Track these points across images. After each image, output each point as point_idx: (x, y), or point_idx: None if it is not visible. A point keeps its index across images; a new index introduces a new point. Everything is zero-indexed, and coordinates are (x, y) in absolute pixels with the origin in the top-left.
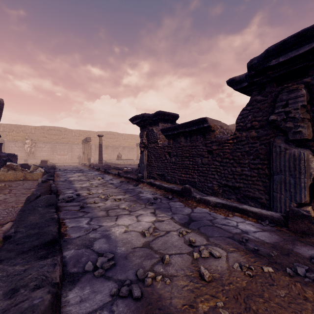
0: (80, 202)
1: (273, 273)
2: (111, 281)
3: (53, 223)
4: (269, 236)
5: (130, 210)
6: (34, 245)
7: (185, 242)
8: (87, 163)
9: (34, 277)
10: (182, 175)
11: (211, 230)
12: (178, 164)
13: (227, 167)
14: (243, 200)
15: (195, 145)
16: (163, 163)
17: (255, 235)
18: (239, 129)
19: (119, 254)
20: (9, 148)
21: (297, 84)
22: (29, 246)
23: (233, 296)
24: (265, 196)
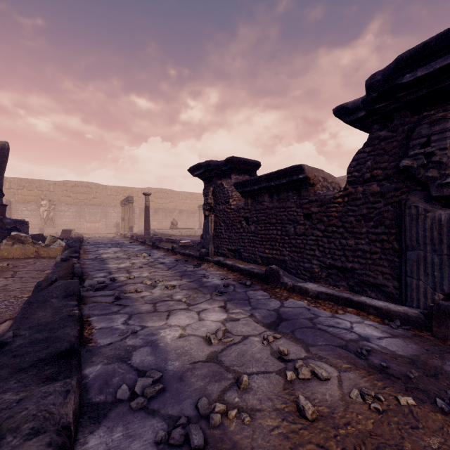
0: (115, 290)
1: (415, 407)
2: (156, 418)
3: (71, 323)
4: (402, 345)
5: (188, 303)
6: (40, 357)
7: (272, 354)
8: (128, 233)
9: (31, 415)
10: (266, 251)
11: (312, 334)
12: (260, 234)
13: (334, 239)
14: (358, 289)
15: (284, 207)
16: (238, 233)
17: (380, 344)
18: (352, 182)
19: (170, 373)
20: (18, 213)
21: (443, 111)
22: (31, 359)
23: (354, 446)
24: (393, 283)
